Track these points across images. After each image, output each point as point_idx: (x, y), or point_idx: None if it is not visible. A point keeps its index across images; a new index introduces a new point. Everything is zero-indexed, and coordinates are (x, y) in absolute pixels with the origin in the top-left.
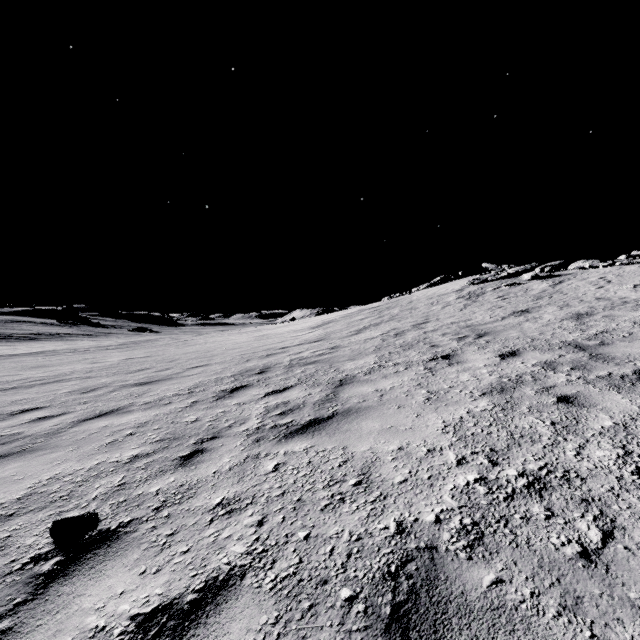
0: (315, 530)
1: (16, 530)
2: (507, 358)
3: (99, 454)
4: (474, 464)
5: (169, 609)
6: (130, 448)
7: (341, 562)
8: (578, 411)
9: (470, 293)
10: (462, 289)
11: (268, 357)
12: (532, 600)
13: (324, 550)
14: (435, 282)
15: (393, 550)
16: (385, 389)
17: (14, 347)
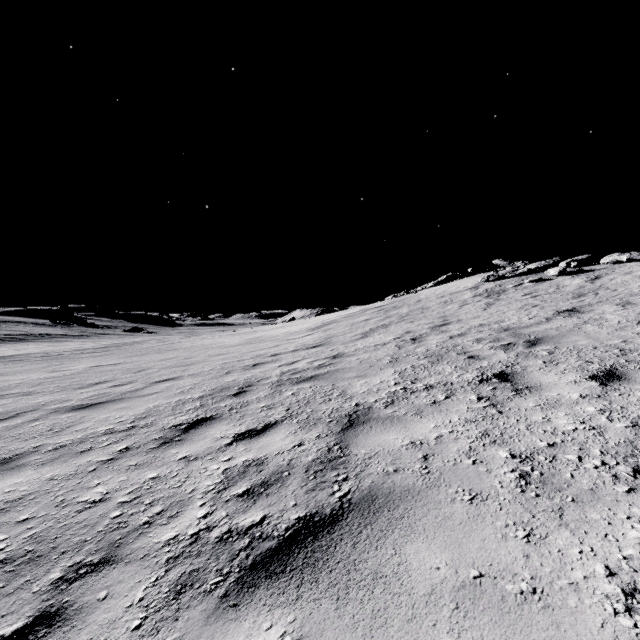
0: None
1: None
2: (610, 383)
3: None
4: None
5: None
6: None
7: None
8: None
9: (488, 291)
10: (476, 286)
11: (254, 368)
12: None
13: None
14: (442, 280)
15: None
16: (428, 441)
17: None
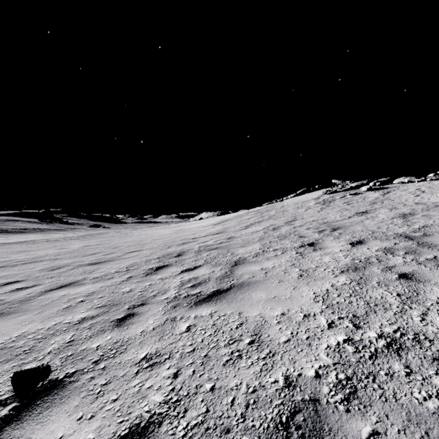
0: (219, 382)
1: None
2: (356, 245)
3: (57, 317)
4: (341, 327)
5: None
6: (80, 312)
7: (241, 412)
8: (416, 285)
9: (324, 200)
10: (318, 197)
11: (183, 245)
12: None
13: (226, 400)
14: (299, 193)
15: (283, 402)
16: (268, 268)
17: (8, 238)
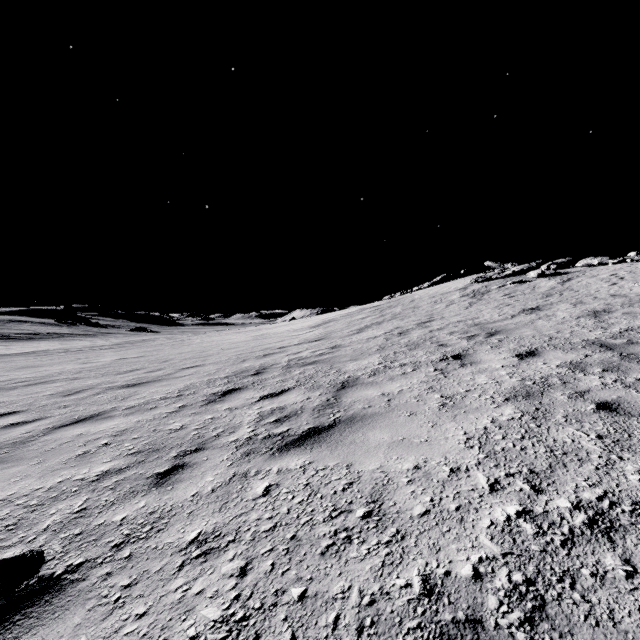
0: (313, 586)
1: None
2: (526, 358)
3: (65, 469)
4: (512, 490)
5: None
6: (101, 462)
7: None
8: (627, 421)
9: (474, 291)
10: (466, 287)
11: (265, 357)
12: None
13: (325, 620)
14: (437, 281)
15: (421, 623)
16: (393, 393)
17: (9, 347)
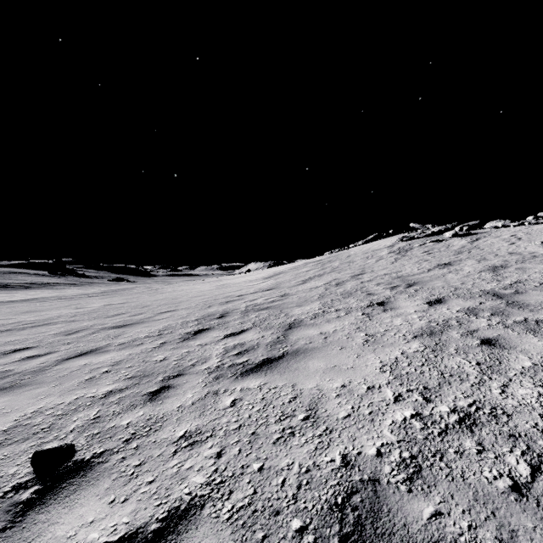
0: (268, 462)
1: (1, 460)
2: (434, 305)
3: (78, 390)
4: (410, 401)
5: (134, 538)
6: (105, 384)
7: (292, 493)
8: (500, 352)
9: (400, 248)
10: (393, 245)
11: (227, 303)
12: (470, 533)
13: (276, 481)
14: (369, 239)
15: (339, 482)
16: (328, 332)
17: (11, 294)
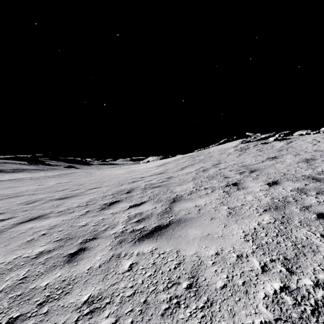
0: None
1: None
2: (273, 185)
3: (19, 250)
4: (275, 271)
5: None
6: (40, 245)
7: None
8: None
9: (241, 148)
10: (236, 146)
11: (133, 183)
12: None
13: None
14: (221, 142)
15: None
16: (201, 205)
17: (3, 176)
